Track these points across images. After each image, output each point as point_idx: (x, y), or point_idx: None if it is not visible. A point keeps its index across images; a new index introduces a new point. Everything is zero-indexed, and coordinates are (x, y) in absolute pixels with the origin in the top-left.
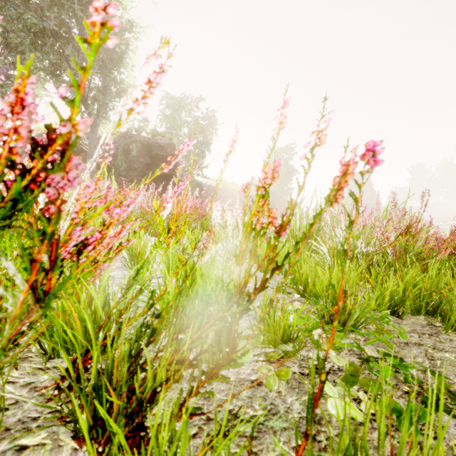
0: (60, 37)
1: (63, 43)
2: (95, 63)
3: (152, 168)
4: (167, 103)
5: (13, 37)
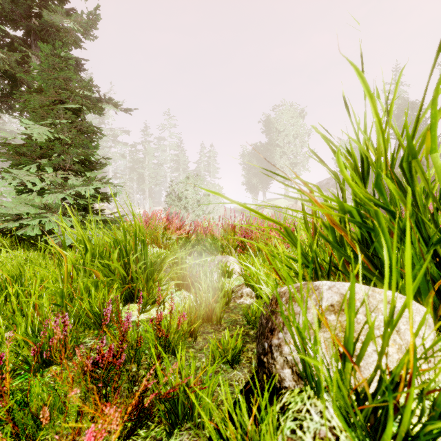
0: None
1: None
2: None
3: None
4: None
5: None
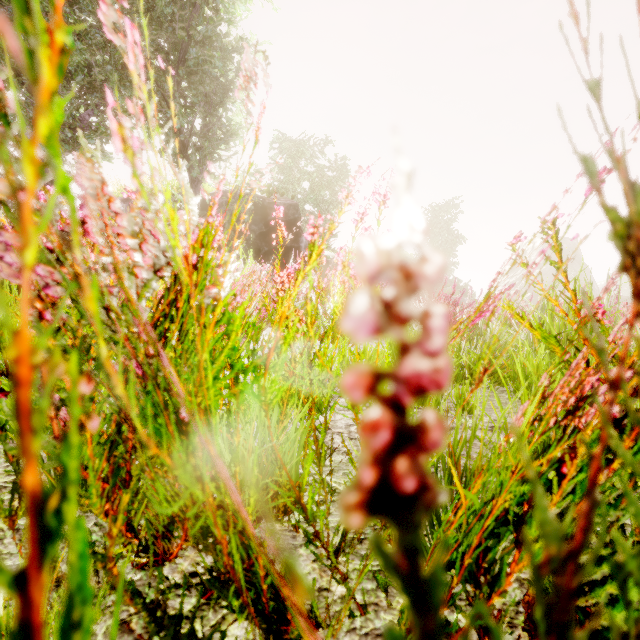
0: (155, 67)
1: (160, 75)
2: (199, 99)
3: (267, 239)
4: (280, 148)
5: (95, 73)
